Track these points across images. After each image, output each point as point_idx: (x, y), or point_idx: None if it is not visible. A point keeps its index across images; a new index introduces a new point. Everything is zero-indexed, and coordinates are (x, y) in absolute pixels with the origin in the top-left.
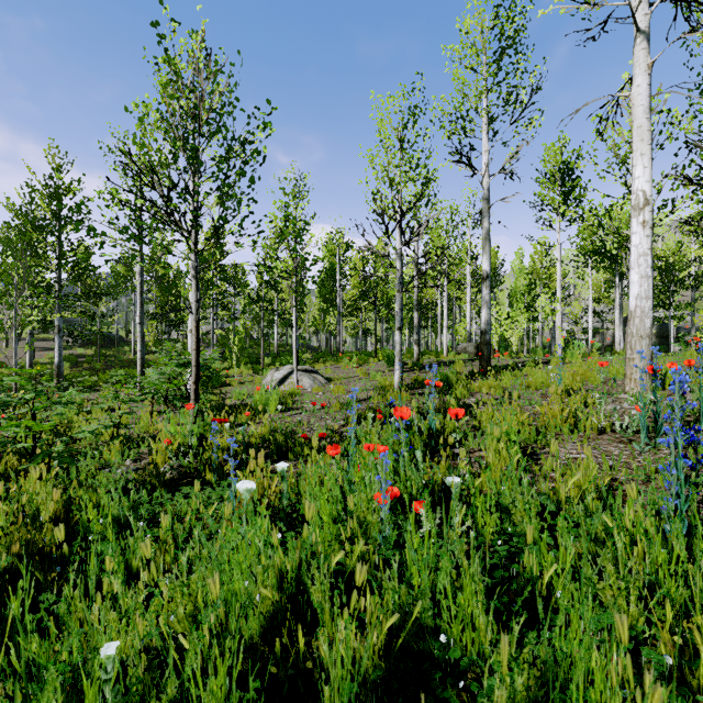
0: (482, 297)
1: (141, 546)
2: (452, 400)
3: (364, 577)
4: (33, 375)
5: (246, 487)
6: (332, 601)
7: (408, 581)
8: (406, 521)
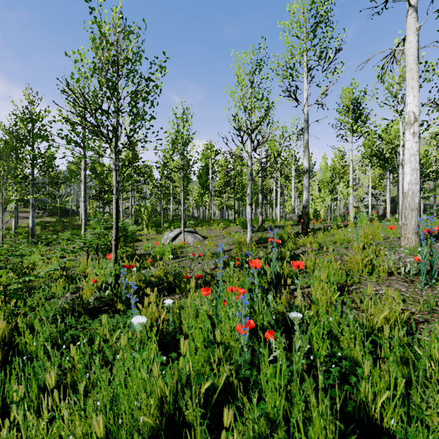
0: (303, 184)
1: (47, 377)
2: (287, 252)
3: (229, 417)
4: (17, 234)
5: (139, 321)
6: (203, 418)
7: (266, 412)
8: (260, 345)
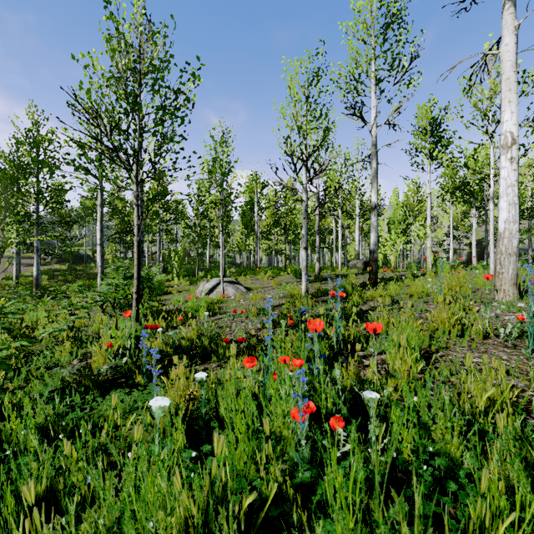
0: (371, 223)
1: (24, 491)
2: (353, 308)
3: None
4: (18, 285)
5: (160, 404)
6: None
7: None
8: (323, 436)
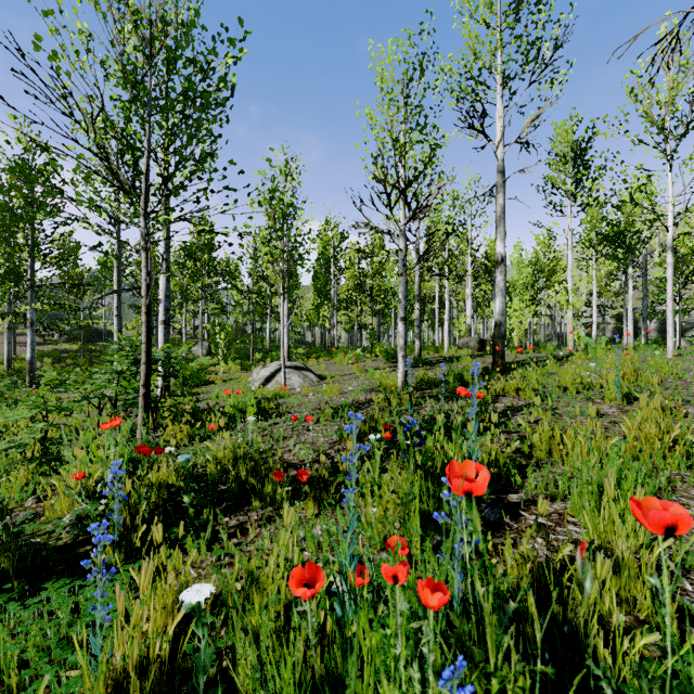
0: (496, 283)
1: None
2: (494, 415)
3: None
4: (11, 371)
5: None
6: None
7: None
8: None
